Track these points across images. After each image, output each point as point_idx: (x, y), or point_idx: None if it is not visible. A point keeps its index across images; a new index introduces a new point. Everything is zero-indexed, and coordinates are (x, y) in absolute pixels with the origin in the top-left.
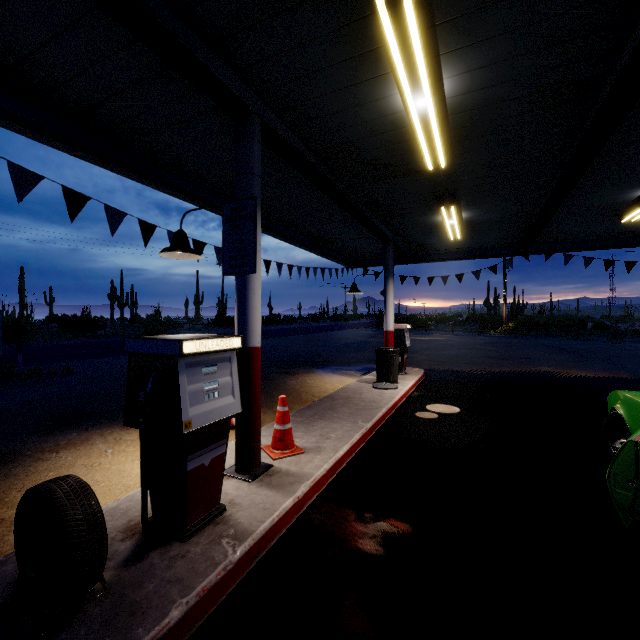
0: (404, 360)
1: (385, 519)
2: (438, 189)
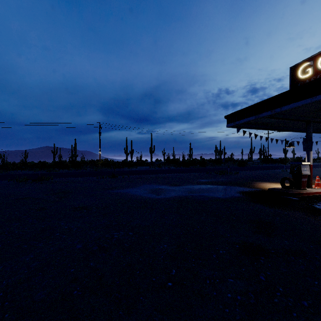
0: None
1: None
2: None
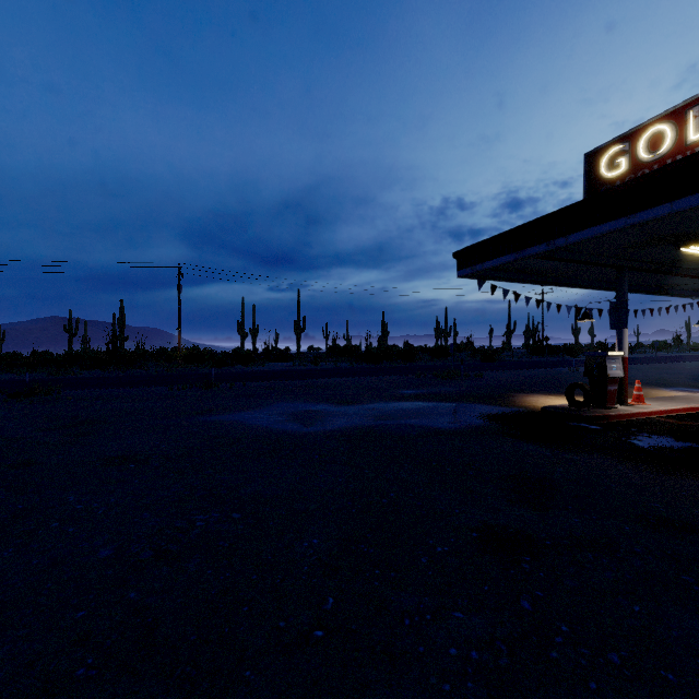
0: None
1: (691, 422)
2: None
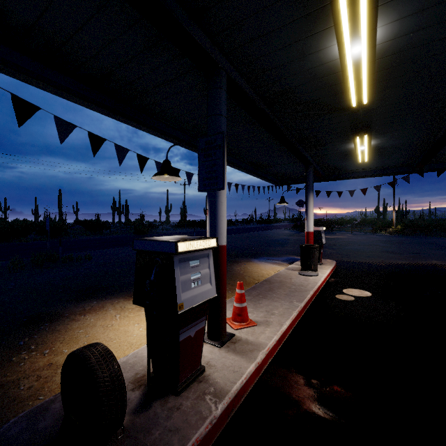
0: (321, 254)
1: (330, 386)
2: (355, 122)
